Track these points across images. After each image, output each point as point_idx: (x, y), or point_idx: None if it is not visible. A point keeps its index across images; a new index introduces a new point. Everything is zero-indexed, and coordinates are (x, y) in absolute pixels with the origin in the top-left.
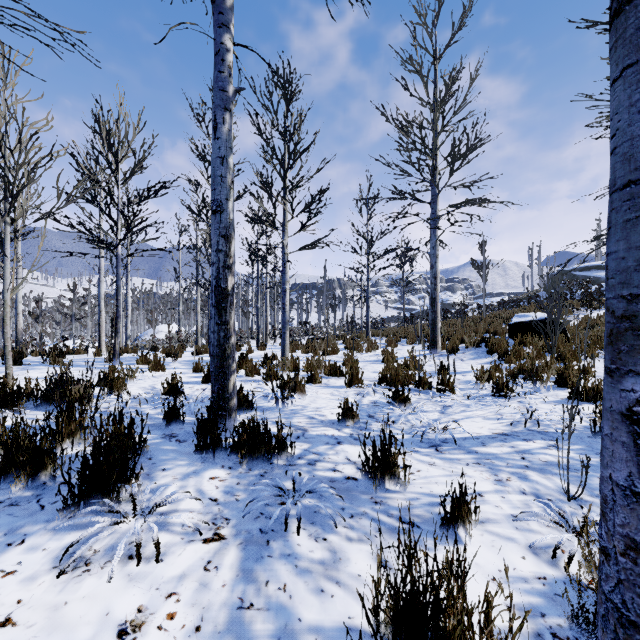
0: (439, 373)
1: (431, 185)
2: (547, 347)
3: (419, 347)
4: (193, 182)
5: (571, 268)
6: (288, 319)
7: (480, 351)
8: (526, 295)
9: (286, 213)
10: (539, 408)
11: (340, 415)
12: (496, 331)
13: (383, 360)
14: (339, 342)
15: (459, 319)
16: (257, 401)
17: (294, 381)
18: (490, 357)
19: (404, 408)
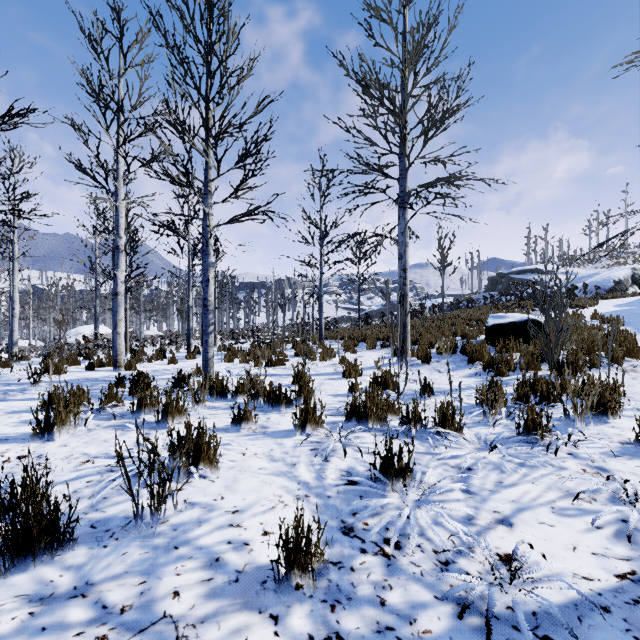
0: (422, 395)
1: (399, 157)
2: (544, 356)
3: (382, 353)
4: (80, 127)
5: (509, 271)
6: (212, 321)
7: (457, 359)
8: (468, 296)
9: (209, 168)
10: (617, 472)
11: (281, 563)
12: (466, 334)
13: (344, 374)
14: (288, 346)
15: (418, 320)
16: (109, 496)
17: (196, 443)
18: (472, 367)
19: (403, 489)
